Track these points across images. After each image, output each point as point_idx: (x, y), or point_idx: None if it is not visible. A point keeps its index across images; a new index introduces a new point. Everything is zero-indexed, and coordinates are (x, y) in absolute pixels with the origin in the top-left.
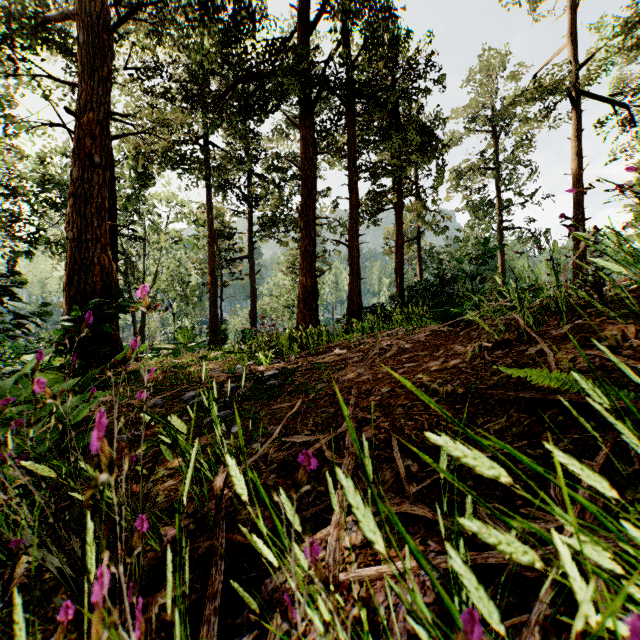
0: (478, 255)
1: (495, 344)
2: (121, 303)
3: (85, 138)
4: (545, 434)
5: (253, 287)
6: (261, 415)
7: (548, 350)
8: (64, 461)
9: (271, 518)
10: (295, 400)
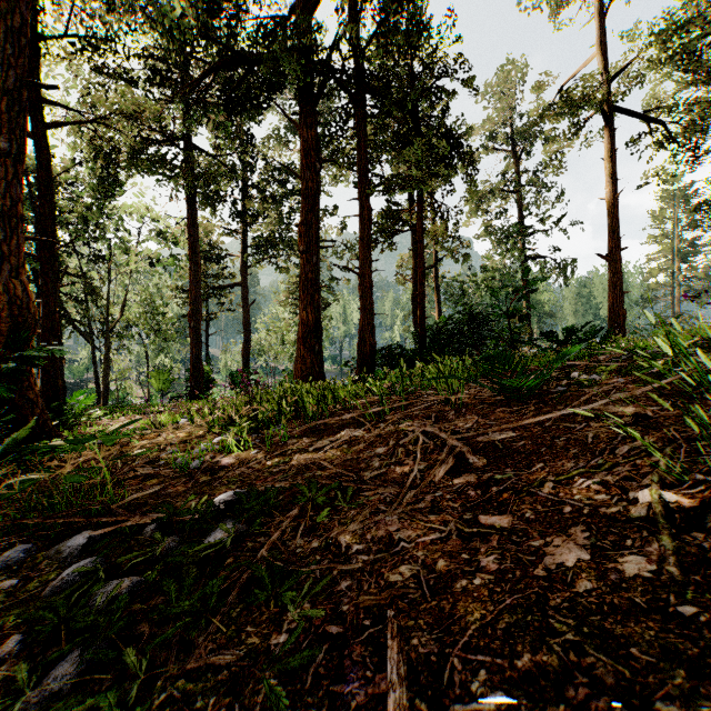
0: (516, 288)
1: None
2: (25, 353)
3: None
4: None
5: (246, 320)
6: (152, 707)
7: None
8: None
9: None
10: (249, 633)
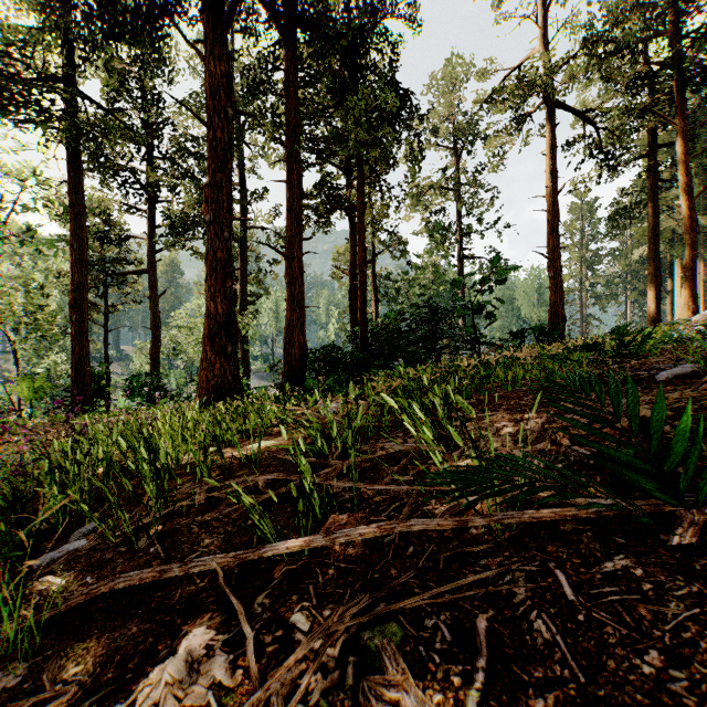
0: (482, 277)
1: None
2: None
3: None
4: None
5: (155, 314)
6: None
7: None
8: None
9: None
10: None
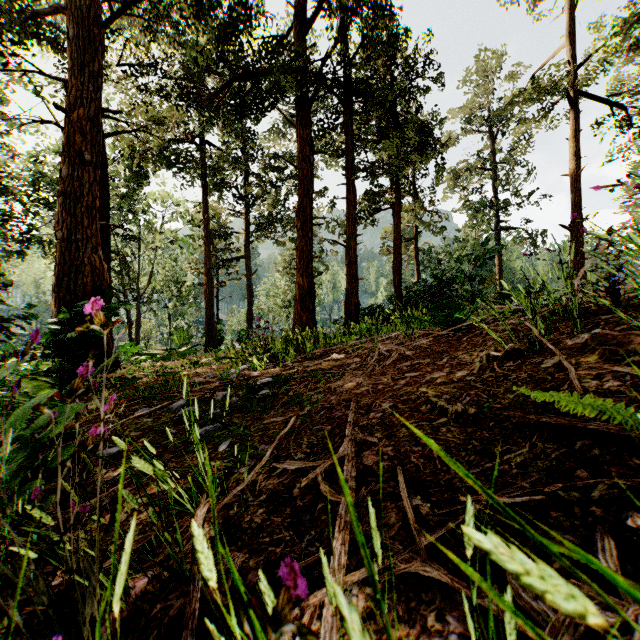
0: (477, 256)
1: (505, 354)
2: (111, 305)
3: (75, 135)
4: (579, 472)
5: (250, 287)
6: (252, 431)
7: (569, 365)
8: (31, 486)
9: (256, 570)
10: (289, 413)
